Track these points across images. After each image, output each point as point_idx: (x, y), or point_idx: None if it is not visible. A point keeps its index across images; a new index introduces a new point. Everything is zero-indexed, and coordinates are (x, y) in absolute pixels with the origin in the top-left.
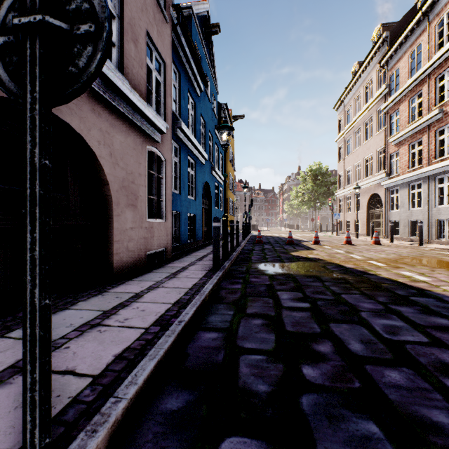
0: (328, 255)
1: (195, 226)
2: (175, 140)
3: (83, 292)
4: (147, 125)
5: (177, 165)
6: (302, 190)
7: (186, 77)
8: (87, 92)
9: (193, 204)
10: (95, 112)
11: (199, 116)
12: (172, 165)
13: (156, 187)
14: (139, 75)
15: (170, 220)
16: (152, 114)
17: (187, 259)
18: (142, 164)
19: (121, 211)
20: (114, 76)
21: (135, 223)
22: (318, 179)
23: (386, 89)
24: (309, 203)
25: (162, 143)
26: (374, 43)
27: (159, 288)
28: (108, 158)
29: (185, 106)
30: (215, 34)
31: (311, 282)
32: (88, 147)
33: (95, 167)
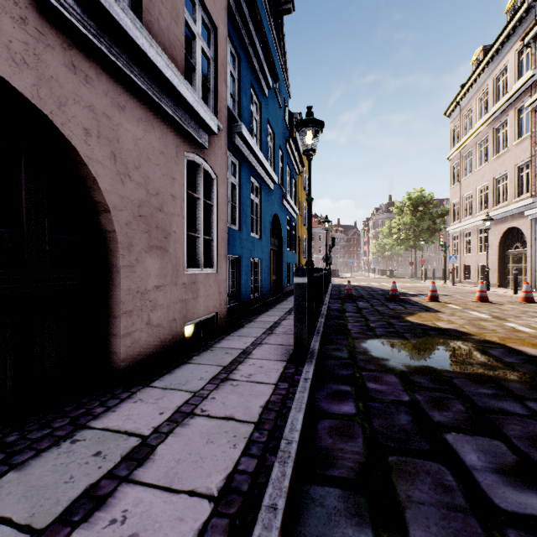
0: (469, 322)
1: (260, 276)
2: (233, 152)
3: (41, 426)
4: (186, 117)
5: (235, 188)
6: (397, 225)
7: (248, 64)
8: (56, 29)
9: (259, 245)
10: (78, 72)
11: (266, 123)
12: (229, 189)
13: (201, 219)
14: (172, 33)
15: (225, 270)
16: (193, 97)
17: (250, 331)
18: (176, 180)
19: (137, 259)
20: (112, 2)
21: (163, 278)
22: (419, 210)
23: (534, 76)
24: (407, 241)
25: (212, 151)
26: (514, 12)
27: (194, 419)
28: (108, 164)
29: (247, 106)
30: (288, 14)
31: (496, 399)
32: (61, 138)
33: (82, 179)
